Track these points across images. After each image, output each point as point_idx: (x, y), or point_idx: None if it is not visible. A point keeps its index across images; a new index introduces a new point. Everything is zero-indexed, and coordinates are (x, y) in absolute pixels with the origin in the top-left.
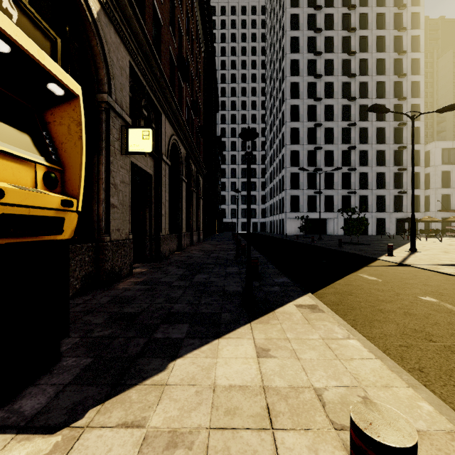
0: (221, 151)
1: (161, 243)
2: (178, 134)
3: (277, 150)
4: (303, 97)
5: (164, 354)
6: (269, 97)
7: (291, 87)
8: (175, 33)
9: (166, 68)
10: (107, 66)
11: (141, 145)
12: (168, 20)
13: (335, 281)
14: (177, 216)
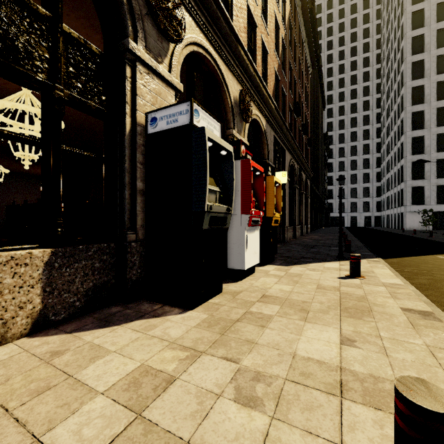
0: (327, 146)
1: (285, 232)
2: (293, 157)
3: (395, 137)
4: (431, 74)
5: (306, 262)
6: (386, 80)
7: (413, 67)
8: (292, 88)
9: (287, 119)
10: (267, 146)
11: (281, 180)
12: (288, 87)
13: (408, 257)
14: (292, 214)
